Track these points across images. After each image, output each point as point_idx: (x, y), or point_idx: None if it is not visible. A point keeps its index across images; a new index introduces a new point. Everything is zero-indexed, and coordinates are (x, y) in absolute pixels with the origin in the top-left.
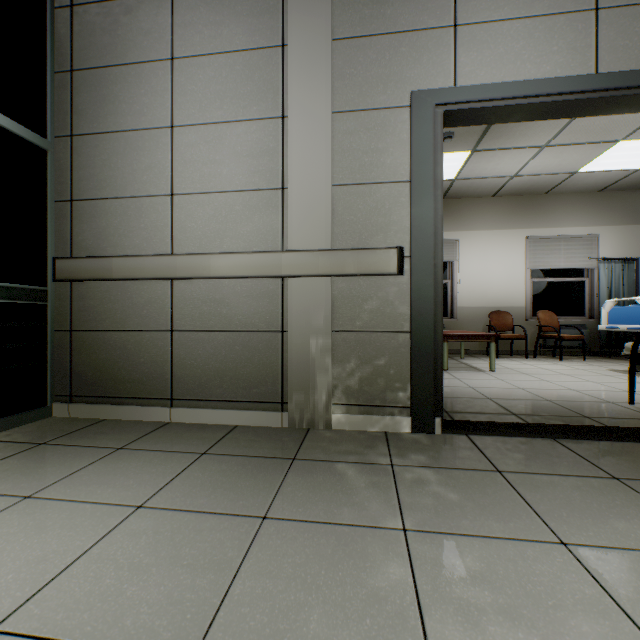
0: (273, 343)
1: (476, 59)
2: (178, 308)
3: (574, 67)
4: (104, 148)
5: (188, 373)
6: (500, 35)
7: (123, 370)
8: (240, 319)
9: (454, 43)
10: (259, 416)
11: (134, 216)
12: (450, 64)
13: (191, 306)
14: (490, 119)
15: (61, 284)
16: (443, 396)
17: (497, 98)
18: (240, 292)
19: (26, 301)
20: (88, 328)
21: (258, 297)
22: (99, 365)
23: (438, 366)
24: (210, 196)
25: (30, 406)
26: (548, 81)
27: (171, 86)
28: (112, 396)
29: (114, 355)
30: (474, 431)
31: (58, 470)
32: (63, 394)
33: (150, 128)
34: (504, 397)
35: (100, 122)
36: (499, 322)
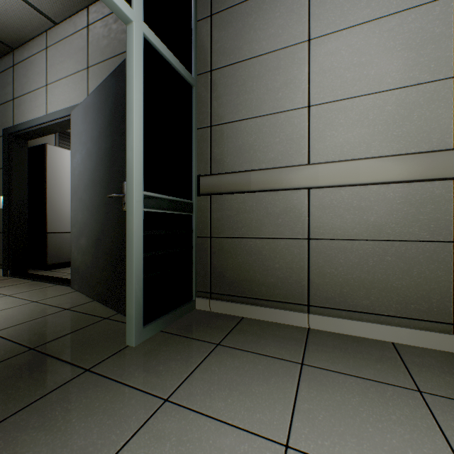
0: (439, 255)
1: None
2: (315, 216)
3: None
4: (239, 75)
5: (326, 281)
6: None
7: (257, 274)
8: (392, 227)
9: None
10: (421, 336)
11: (268, 132)
12: None
13: (330, 214)
14: None
15: (202, 198)
16: None
17: None
18: (392, 198)
19: (182, 212)
20: (225, 235)
21: (417, 203)
22: (235, 268)
23: None
24: (353, 101)
25: (184, 300)
26: None
27: (307, 1)
28: (247, 296)
29: (249, 260)
30: None
31: (272, 393)
32: (203, 290)
33: (285, 47)
34: None
35: (236, 53)
36: None
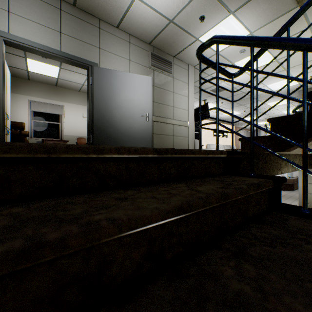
0: None
1: (18, 27)
2: None
3: (54, 46)
4: None
5: None
6: (28, 24)
7: None
8: None
9: (8, 17)
10: None
11: None
12: (7, 24)
13: None
14: (28, 50)
15: None
16: None
17: (26, 44)
18: None
19: None
20: None
21: None
22: None
23: (1, 130)
24: None
25: None
26: (45, 46)
27: None
28: None
29: None
30: None
31: None
32: None
33: None
34: None
35: None
36: (81, 142)
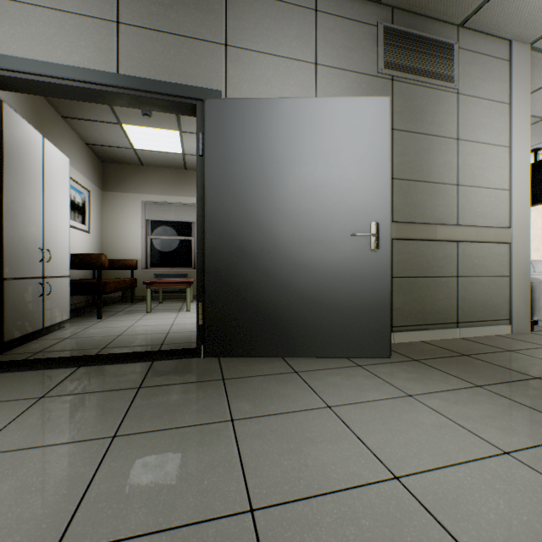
0: None
1: (9, 32)
2: None
3: (100, 63)
4: None
5: None
6: (33, 17)
7: None
8: None
9: None
10: None
11: None
12: None
13: None
14: (43, 91)
15: None
16: (79, 337)
17: (27, 72)
18: None
19: None
20: None
21: None
22: None
23: None
24: None
25: None
26: (75, 69)
27: None
28: None
29: None
30: (7, 369)
31: None
32: None
33: None
34: (137, 333)
35: None
36: None
